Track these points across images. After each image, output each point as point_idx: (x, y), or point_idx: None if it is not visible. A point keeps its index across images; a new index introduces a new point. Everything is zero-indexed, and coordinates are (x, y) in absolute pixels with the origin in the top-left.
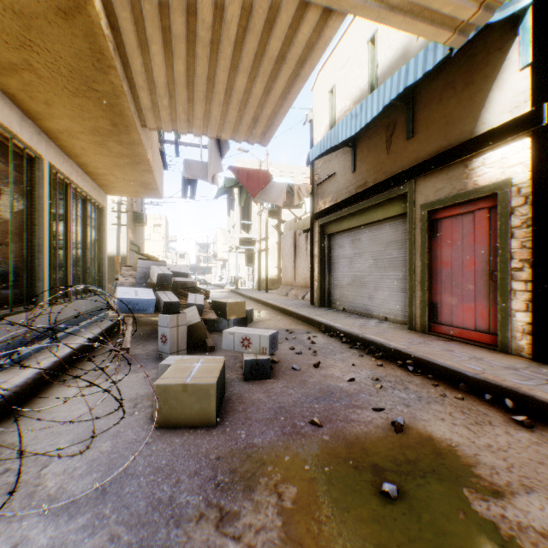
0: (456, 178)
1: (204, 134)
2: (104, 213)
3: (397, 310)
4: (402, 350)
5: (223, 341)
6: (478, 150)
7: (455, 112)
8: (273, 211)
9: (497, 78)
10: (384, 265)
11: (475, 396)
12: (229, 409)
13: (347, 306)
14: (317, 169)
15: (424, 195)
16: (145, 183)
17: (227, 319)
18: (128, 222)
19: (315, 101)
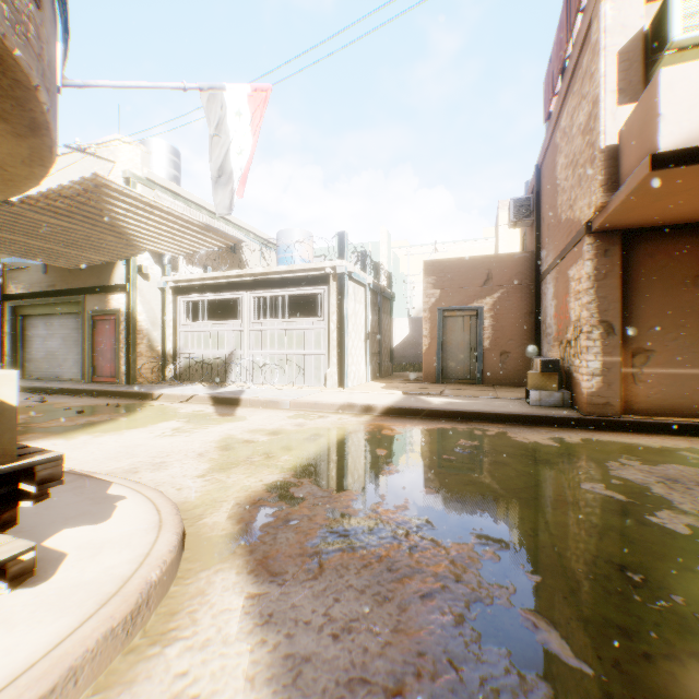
0: (105, 302)
1: None
2: None
3: (80, 373)
4: (66, 388)
5: None
6: (111, 292)
7: (104, 268)
8: None
9: (118, 263)
10: (71, 344)
11: (90, 396)
12: None
13: (42, 376)
14: None
15: (91, 306)
16: None
17: None
18: None
19: None
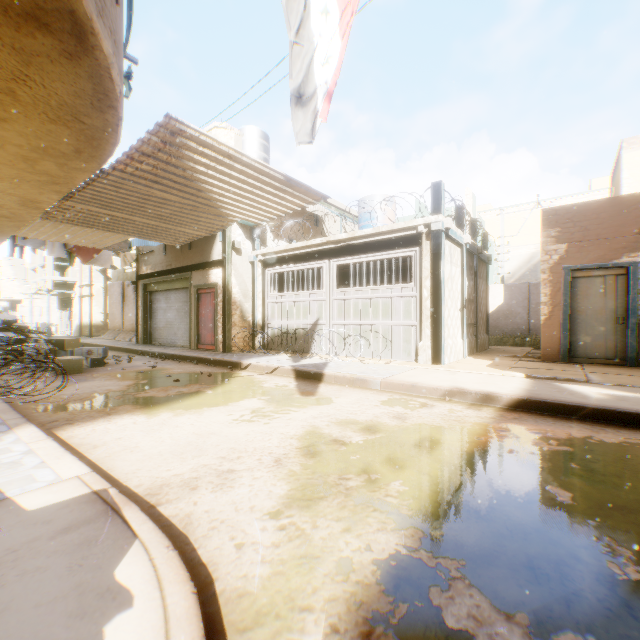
0: (205, 277)
1: (58, 241)
2: None
3: (188, 340)
4: (175, 354)
5: (76, 353)
6: (210, 267)
7: (205, 246)
8: None
9: (216, 240)
10: (182, 315)
11: (191, 362)
12: (88, 371)
13: (163, 342)
14: None
15: (195, 281)
16: None
17: (66, 351)
18: None
19: None
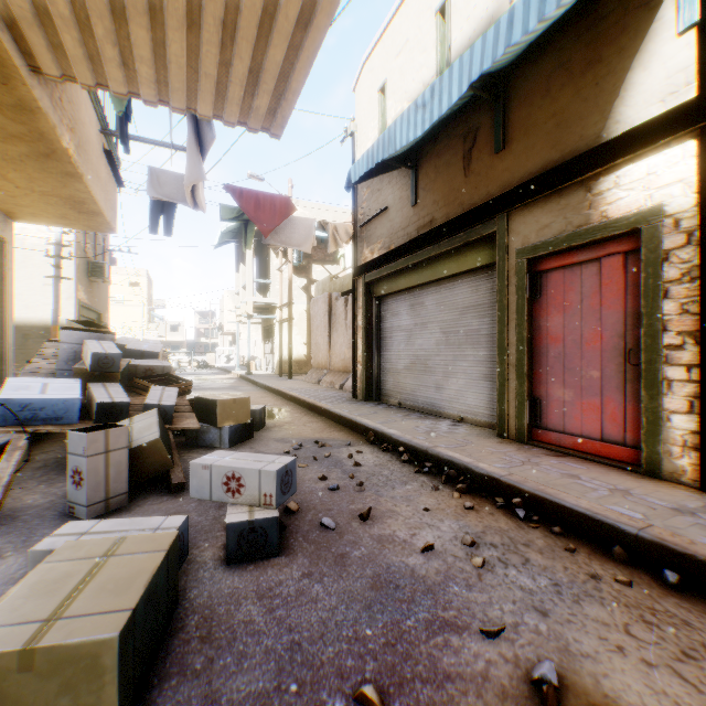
0: (574, 208)
1: (163, 103)
2: (4, 251)
3: (478, 406)
4: (503, 479)
5: (191, 481)
6: (610, 162)
7: (571, 108)
8: (300, 266)
9: (641, 50)
10: (458, 341)
11: (645, 571)
12: (173, 666)
13: (404, 400)
14: (361, 202)
15: (522, 236)
16: (75, 201)
17: (218, 428)
18: (77, 274)
19: (358, 106)
